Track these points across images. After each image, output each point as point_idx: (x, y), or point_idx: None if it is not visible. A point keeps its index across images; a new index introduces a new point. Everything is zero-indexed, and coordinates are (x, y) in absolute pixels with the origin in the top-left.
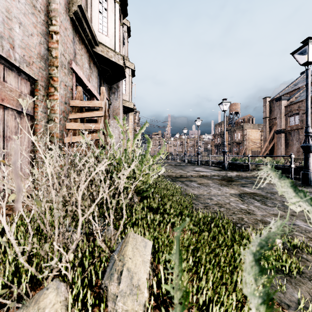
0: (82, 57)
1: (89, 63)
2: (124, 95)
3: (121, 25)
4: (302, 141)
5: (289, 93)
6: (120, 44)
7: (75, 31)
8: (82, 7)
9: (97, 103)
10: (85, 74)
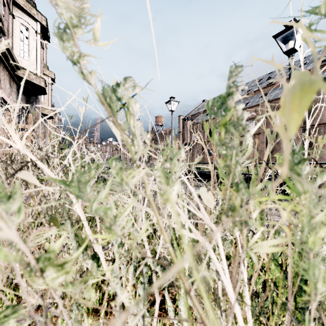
0: (4, 80)
1: (10, 82)
2: (42, 103)
3: (42, 48)
4: (199, 152)
5: (194, 115)
6: (41, 64)
7: (0, 63)
8: (10, 49)
9: (27, 126)
10: (7, 93)
